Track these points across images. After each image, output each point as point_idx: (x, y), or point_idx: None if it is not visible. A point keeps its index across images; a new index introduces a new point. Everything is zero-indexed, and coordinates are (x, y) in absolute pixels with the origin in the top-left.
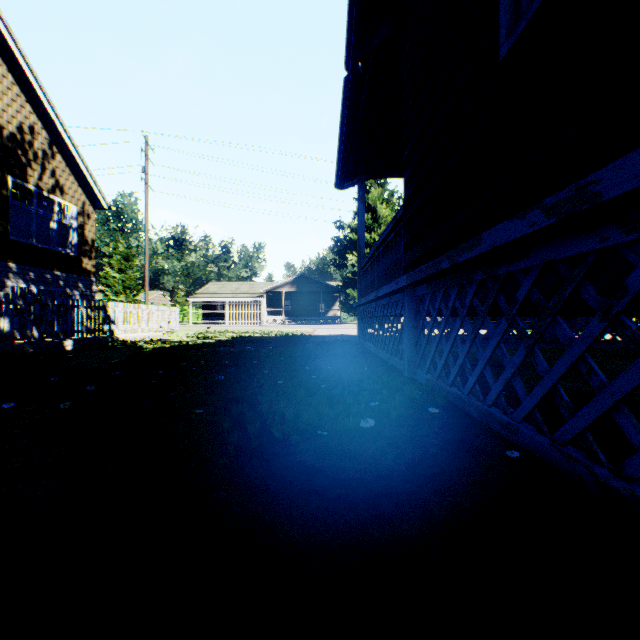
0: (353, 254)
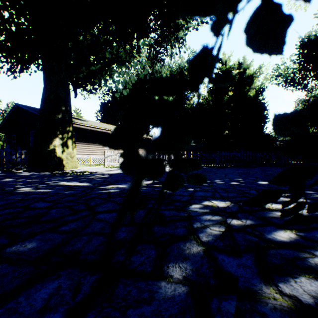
0: None
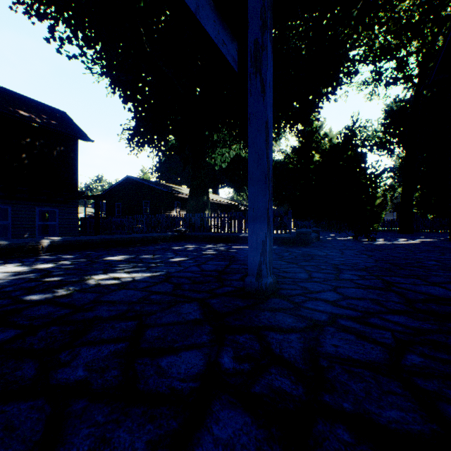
0: None
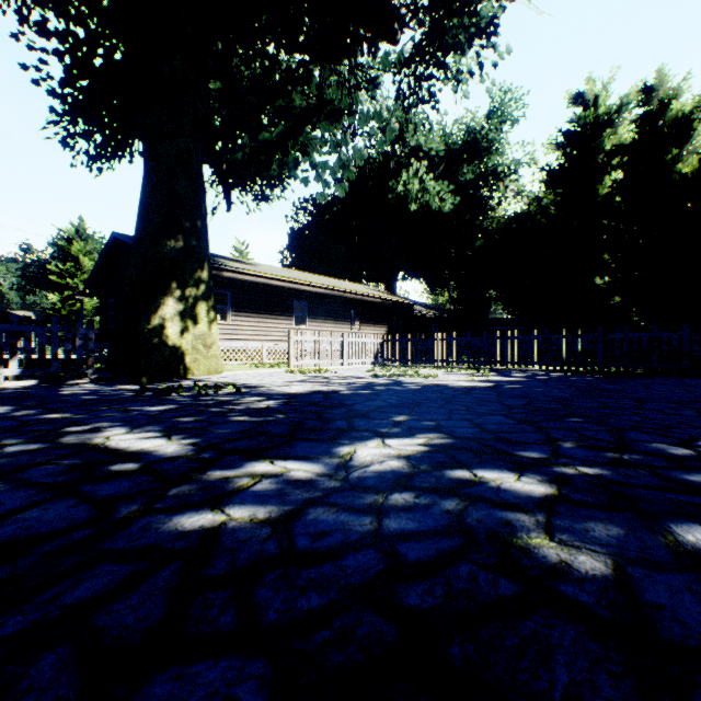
0: (55, 293)
